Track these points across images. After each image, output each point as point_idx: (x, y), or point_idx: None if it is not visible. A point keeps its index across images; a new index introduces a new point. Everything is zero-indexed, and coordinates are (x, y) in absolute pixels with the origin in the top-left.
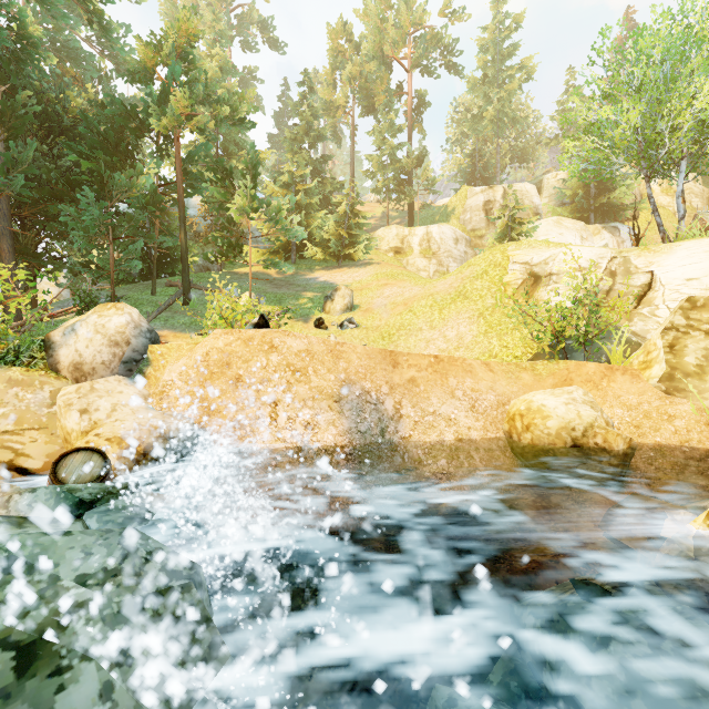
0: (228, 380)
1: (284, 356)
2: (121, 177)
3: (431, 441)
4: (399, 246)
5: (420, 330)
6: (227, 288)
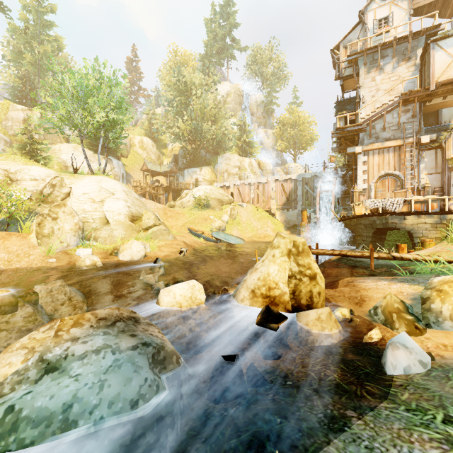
0: None
1: None
2: None
3: None
4: None
5: None
6: None
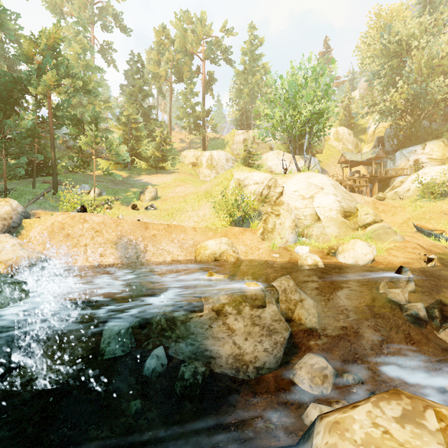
0: (63, 235)
1: (90, 224)
2: (10, 121)
3: (160, 261)
4: (195, 162)
5: (187, 211)
6: (82, 185)
